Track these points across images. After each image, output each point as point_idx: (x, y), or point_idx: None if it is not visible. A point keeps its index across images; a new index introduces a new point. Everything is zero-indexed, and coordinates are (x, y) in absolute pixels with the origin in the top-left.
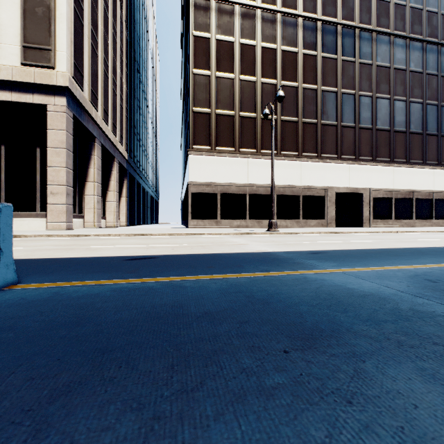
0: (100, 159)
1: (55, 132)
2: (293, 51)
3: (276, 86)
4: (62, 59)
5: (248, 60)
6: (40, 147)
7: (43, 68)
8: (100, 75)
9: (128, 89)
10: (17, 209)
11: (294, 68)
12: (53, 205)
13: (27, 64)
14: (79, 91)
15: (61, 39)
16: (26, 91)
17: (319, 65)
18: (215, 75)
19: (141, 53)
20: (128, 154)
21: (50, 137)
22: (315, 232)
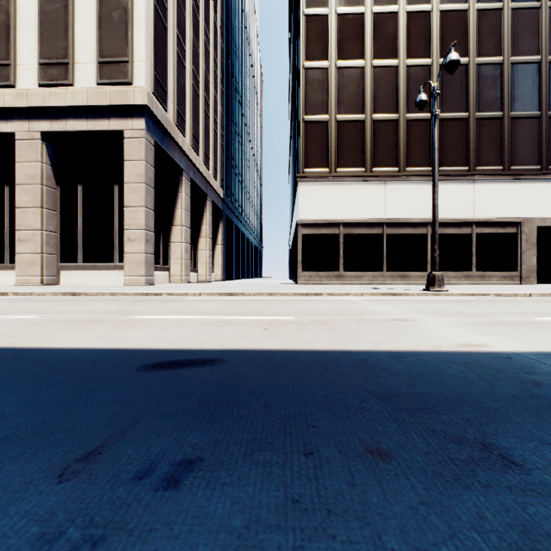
0: (188, 198)
1: (133, 164)
2: (460, 9)
3: (431, 67)
4: (141, 71)
5: (385, 36)
6: (118, 184)
7: (120, 86)
8: (189, 93)
9: (224, 111)
10: (95, 261)
11: (461, 35)
12: (131, 254)
13: (103, 84)
14: (161, 111)
15: (139, 46)
16: (102, 116)
17: (506, 23)
18: (335, 65)
19: (241, 67)
20: (224, 191)
21: (128, 170)
22: (520, 294)
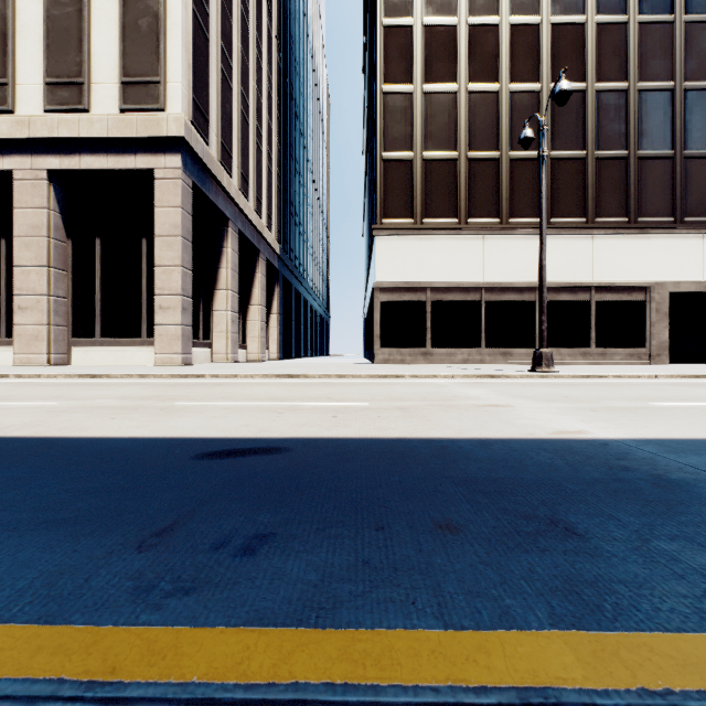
0: (236, 254)
1: (166, 212)
2: (576, 22)
3: (540, 94)
4: (176, 94)
5: (483, 54)
6: (147, 237)
7: (149, 112)
8: (237, 121)
9: (281, 143)
10: (117, 334)
11: (577, 54)
12: (163, 326)
13: (127, 110)
14: (201, 145)
15: (174, 62)
16: (127, 151)
17: (632, 41)
18: (421, 90)
19: (302, 87)
20: (281, 246)
21: (159, 220)
22: (644, 376)
